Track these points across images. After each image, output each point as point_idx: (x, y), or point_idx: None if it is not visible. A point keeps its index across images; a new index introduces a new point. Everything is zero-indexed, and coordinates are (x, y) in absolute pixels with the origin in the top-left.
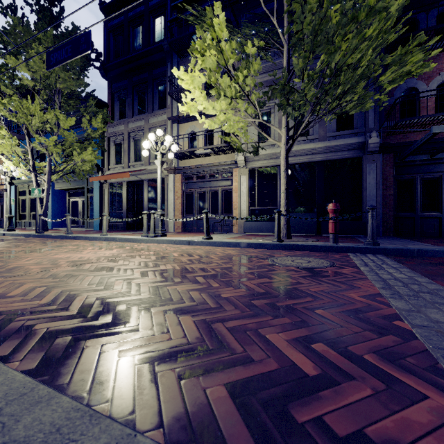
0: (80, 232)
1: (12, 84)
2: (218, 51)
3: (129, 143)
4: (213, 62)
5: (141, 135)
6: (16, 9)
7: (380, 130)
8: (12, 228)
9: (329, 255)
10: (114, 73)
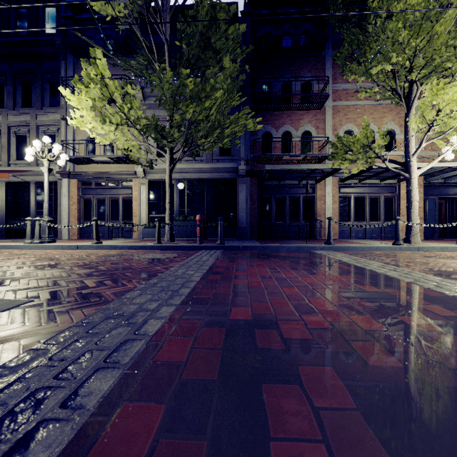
0: None
1: None
2: (103, 85)
3: (9, 138)
4: (98, 93)
5: (27, 131)
6: None
7: (248, 159)
8: None
9: (187, 252)
10: None
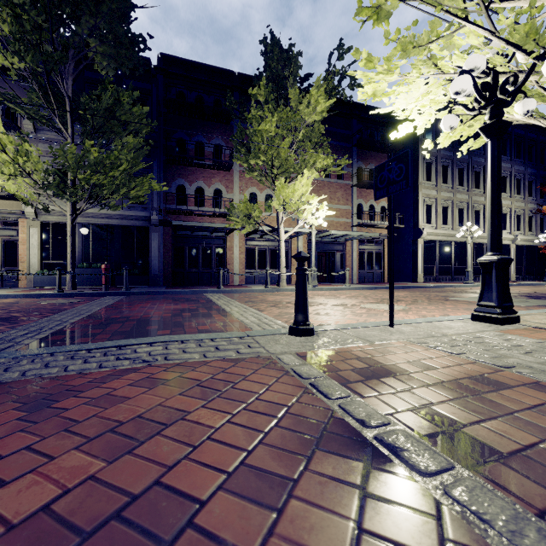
0: None
1: None
2: None
3: None
4: None
5: None
6: None
7: (162, 209)
8: None
9: (91, 298)
10: None
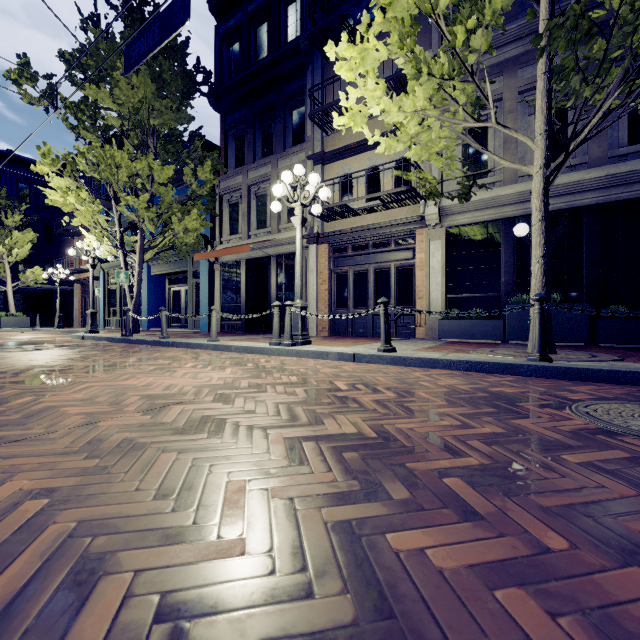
0: (181, 335)
1: (95, 126)
2: None
3: (249, 201)
4: (408, 6)
5: (267, 188)
6: (99, 19)
7: None
8: (96, 329)
9: None
10: (229, 99)
